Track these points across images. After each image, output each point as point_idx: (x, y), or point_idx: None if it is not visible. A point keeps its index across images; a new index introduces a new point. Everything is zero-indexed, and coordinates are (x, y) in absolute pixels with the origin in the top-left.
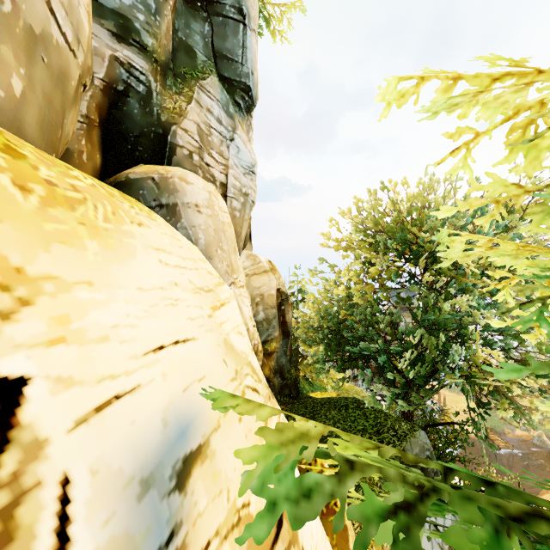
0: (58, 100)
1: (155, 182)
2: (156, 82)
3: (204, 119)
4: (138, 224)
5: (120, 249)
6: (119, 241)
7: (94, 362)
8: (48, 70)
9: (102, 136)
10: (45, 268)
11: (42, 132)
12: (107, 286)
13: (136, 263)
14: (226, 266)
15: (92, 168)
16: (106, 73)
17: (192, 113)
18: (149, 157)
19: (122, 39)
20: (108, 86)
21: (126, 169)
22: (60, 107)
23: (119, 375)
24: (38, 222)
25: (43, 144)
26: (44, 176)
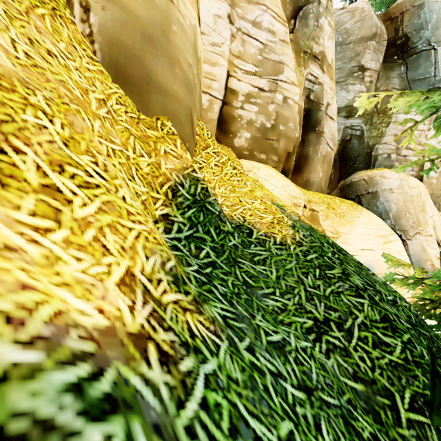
0: (328, 169)
1: (365, 181)
2: (366, 125)
3: (400, 129)
4: (357, 217)
5: (353, 225)
6: (352, 223)
7: (349, 248)
8: (326, 163)
9: (339, 163)
10: (341, 231)
11: (325, 183)
12: (351, 234)
13: (357, 228)
14: (411, 223)
15: (335, 179)
16: (341, 136)
17: (390, 131)
18: (362, 166)
19: (348, 116)
20: (342, 141)
21: (350, 175)
22: (329, 171)
23: (354, 252)
24: (338, 222)
25: (325, 187)
26: (338, 212)
